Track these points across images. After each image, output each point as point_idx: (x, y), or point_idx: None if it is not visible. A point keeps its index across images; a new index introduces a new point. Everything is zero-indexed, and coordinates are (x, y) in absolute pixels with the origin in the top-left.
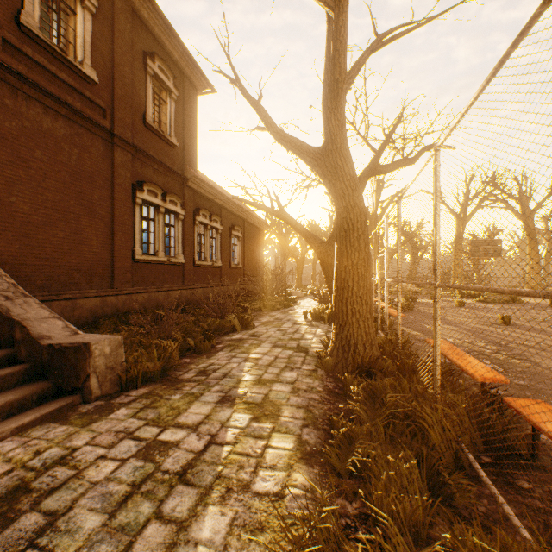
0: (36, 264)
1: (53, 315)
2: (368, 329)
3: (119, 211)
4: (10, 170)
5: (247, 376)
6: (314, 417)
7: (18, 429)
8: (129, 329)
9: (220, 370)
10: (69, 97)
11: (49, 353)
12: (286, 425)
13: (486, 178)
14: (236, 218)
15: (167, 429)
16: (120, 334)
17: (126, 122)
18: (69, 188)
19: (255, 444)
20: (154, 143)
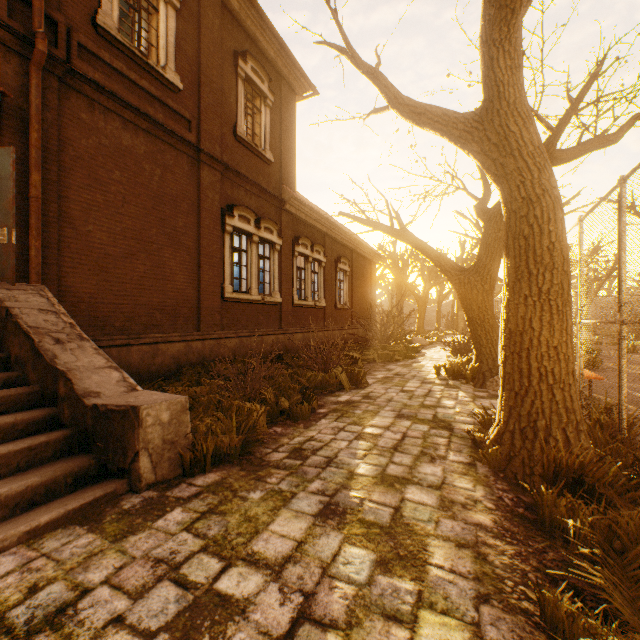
0: (115, 302)
1: (109, 364)
2: (570, 402)
3: (206, 241)
4: (87, 194)
5: (363, 466)
6: (495, 574)
7: (29, 534)
8: (211, 383)
9: (322, 451)
10: (150, 108)
11: (93, 416)
12: (444, 591)
13: None
14: (343, 248)
15: (233, 567)
16: (200, 388)
17: (214, 135)
18: (150, 214)
19: (388, 637)
20: (246, 160)
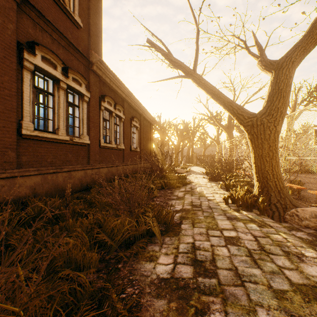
0: None
1: None
2: None
3: None
4: None
5: None
6: None
7: None
8: None
9: None
10: None
11: None
12: None
13: (310, 89)
14: (135, 112)
15: None
16: None
17: None
18: None
19: None
20: (53, 11)
